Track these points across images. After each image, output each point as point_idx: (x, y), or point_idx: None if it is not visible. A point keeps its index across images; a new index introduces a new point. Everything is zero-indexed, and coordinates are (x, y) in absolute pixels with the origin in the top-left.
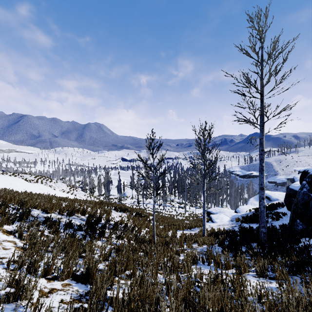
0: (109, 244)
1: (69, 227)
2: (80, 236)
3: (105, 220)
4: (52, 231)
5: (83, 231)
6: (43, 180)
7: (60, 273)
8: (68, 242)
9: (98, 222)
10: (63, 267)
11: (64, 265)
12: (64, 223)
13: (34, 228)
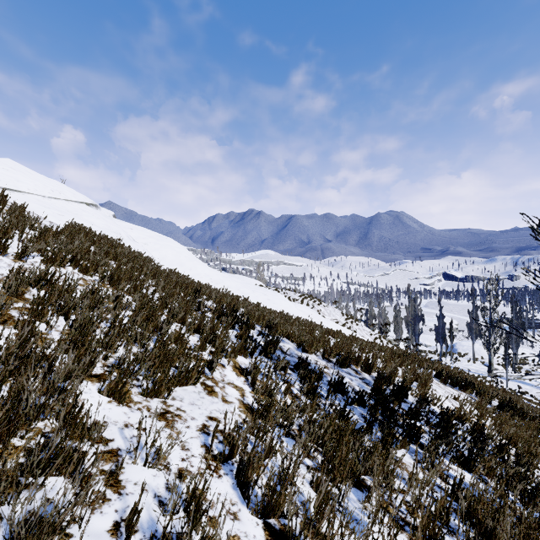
0: (435, 473)
1: (339, 391)
2: (358, 420)
3: (416, 397)
4: (306, 390)
5: (365, 409)
6: (310, 301)
7: (296, 539)
8: (330, 430)
9: (399, 397)
10: (302, 524)
11: (305, 520)
12: (330, 378)
13: (275, 374)
